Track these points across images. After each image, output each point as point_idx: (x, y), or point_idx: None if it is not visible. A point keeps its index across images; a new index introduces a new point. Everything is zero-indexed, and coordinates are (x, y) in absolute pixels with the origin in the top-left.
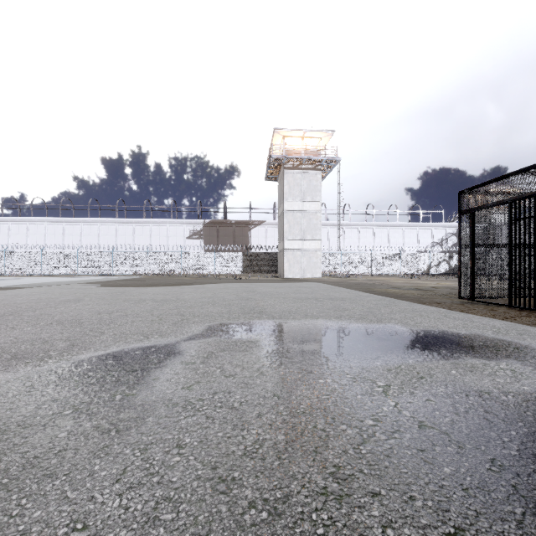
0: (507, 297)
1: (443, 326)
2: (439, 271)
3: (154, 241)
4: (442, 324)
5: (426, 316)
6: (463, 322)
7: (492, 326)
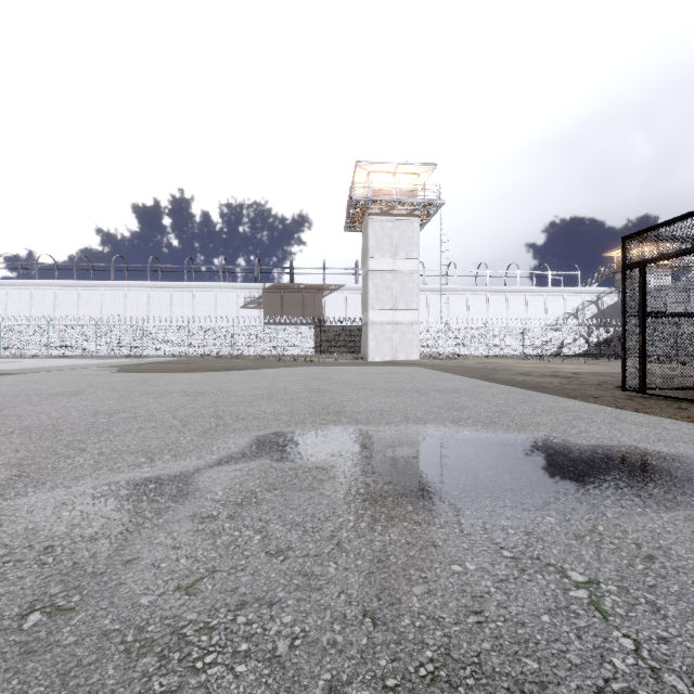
0: (690, 388)
1: (625, 437)
2: (574, 351)
3: (198, 312)
4: (622, 434)
5: (590, 420)
6: (652, 429)
7: None
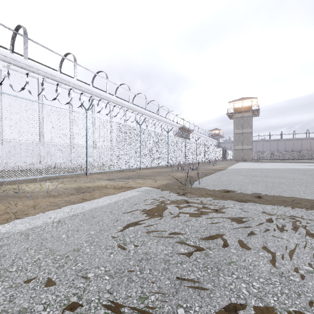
0: None
1: None
2: None
3: None
4: None
5: None
6: None
7: None
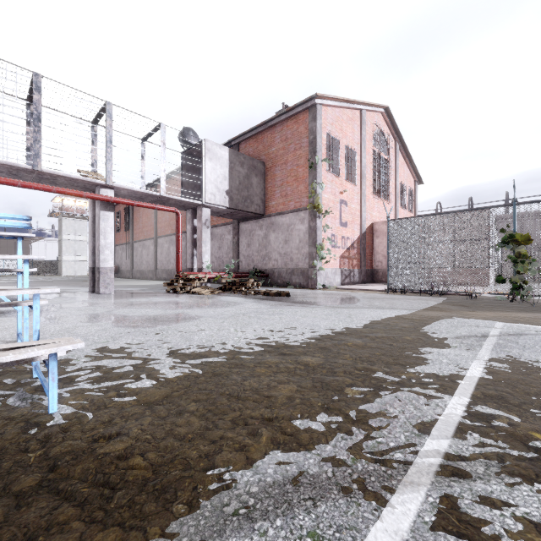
0: None
1: None
2: None
3: None
4: None
5: None
6: None
7: None
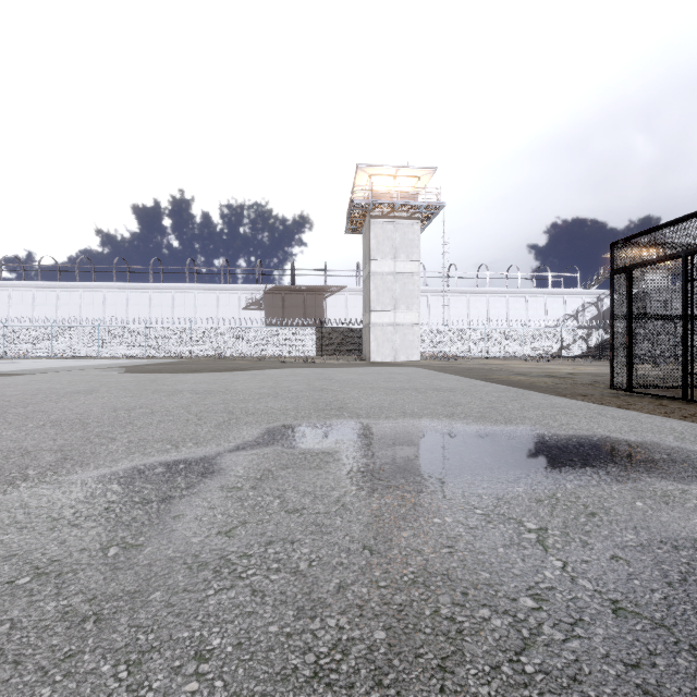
0: (676, 387)
1: (601, 429)
2: (574, 353)
3: (200, 313)
4: (599, 426)
5: (573, 415)
6: (627, 422)
7: (670, 429)
